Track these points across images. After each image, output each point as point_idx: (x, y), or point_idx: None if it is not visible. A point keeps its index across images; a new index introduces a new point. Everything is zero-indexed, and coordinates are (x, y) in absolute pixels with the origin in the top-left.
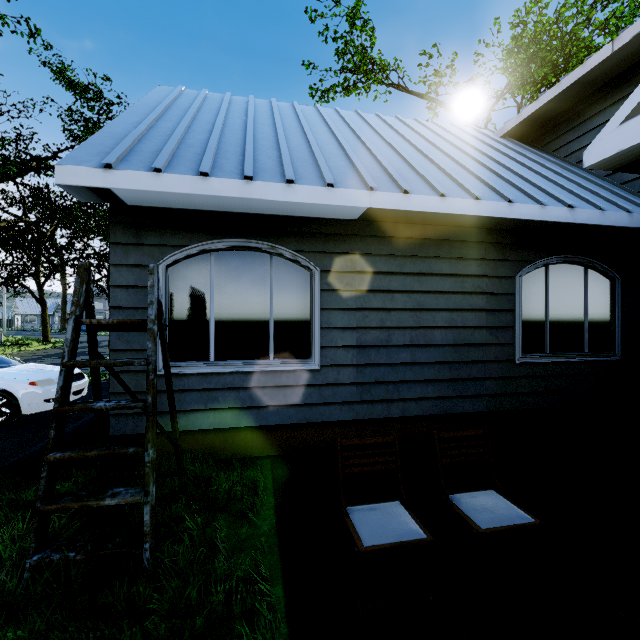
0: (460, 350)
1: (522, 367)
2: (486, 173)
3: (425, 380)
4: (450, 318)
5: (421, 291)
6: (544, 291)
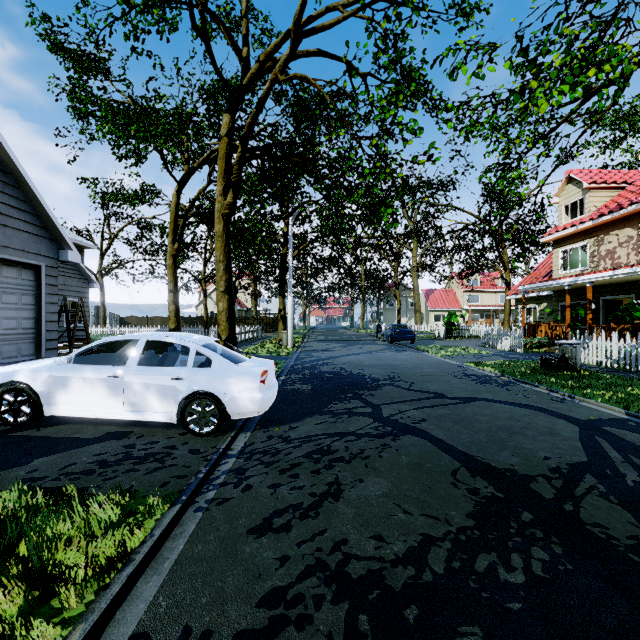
0: None
1: None
2: None
3: None
4: None
5: None
6: None
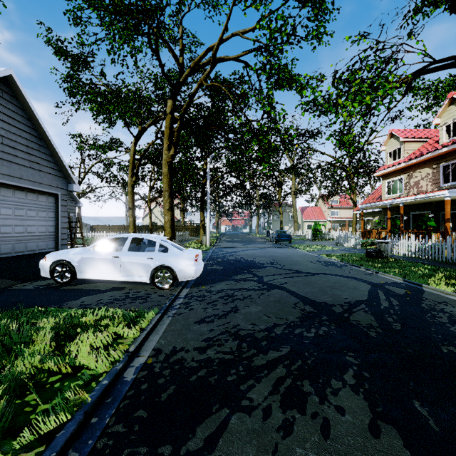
0: None
1: None
2: None
3: None
4: None
5: None
6: None
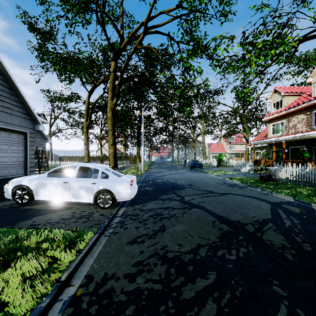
0: None
1: None
2: None
3: None
4: None
5: None
6: None
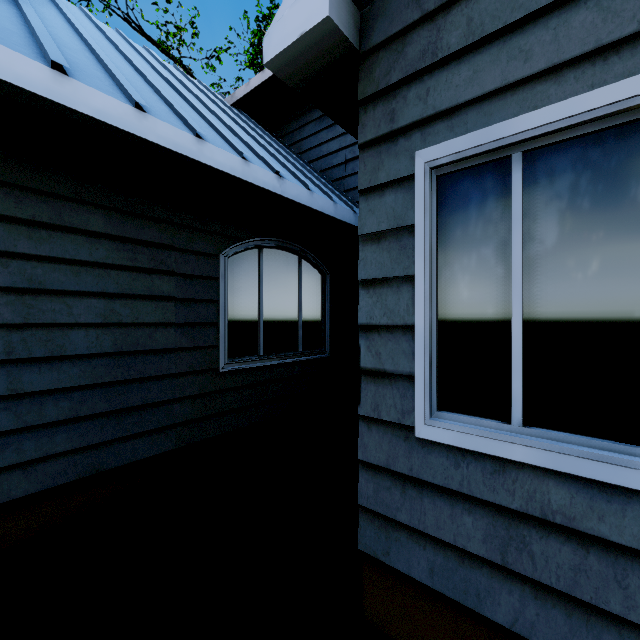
0: (128, 361)
1: (229, 376)
2: (186, 107)
3: (48, 423)
4: (107, 309)
5: (38, 256)
6: (257, 279)
